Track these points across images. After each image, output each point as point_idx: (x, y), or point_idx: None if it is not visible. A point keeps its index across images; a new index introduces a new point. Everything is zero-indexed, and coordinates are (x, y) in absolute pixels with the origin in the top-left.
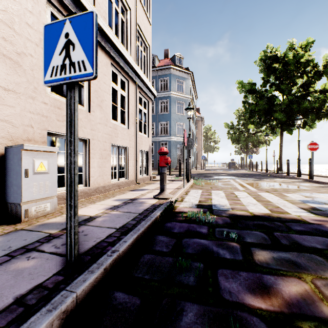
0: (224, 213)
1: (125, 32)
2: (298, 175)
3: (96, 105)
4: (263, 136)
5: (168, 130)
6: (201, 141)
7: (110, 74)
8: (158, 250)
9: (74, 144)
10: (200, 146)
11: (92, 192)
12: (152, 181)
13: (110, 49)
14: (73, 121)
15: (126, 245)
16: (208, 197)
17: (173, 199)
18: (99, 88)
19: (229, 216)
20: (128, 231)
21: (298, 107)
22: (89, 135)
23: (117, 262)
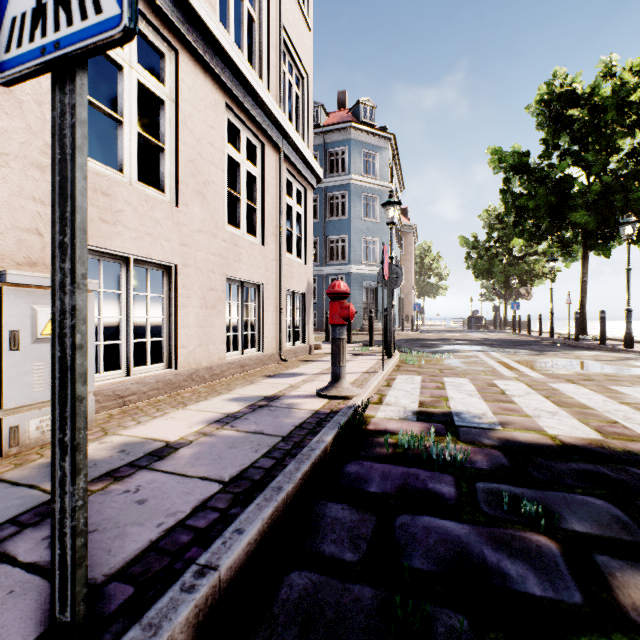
0: (487, 438)
1: (257, 41)
2: (626, 343)
3: (193, 191)
4: (541, 262)
5: (346, 252)
6: (412, 274)
7: (225, 127)
8: (331, 557)
9: (72, 253)
10: (410, 284)
11: (183, 380)
12: (313, 355)
13: (224, 73)
14: (69, 182)
15: (240, 546)
16: (439, 392)
17: (361, 399)
18: (198, 156)
19: (500, 444)
20: (251, 493)
21: (624, 199)
22: (176, 255)
23: (210, 605)
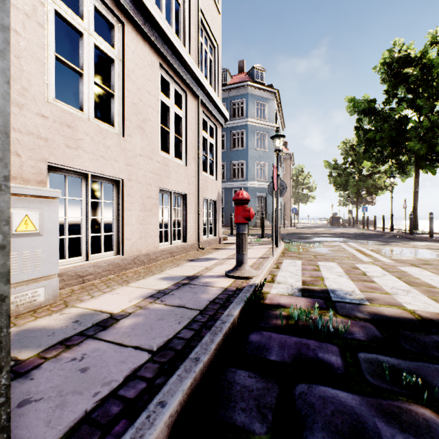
0: (359, 312)
1: (182, 20)
2: None
3: (135, 126)
4: (383, 178)
5: (244, 172)
6: (290, 187)
7: (159, 81)
8: (242, 427)
9: None
10: (289, 194)
11: (128, 264)
12: (222, 244)
13: (158, 41)
14: None
15: (162, 420)
16: (316, 273)
17: (259, 279)
18: (139, 100)
19: (371, 318)
20: (174, 363)
21: None
22: (123, 172)
23: None
